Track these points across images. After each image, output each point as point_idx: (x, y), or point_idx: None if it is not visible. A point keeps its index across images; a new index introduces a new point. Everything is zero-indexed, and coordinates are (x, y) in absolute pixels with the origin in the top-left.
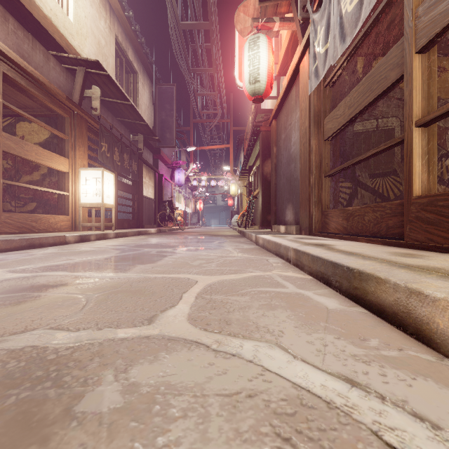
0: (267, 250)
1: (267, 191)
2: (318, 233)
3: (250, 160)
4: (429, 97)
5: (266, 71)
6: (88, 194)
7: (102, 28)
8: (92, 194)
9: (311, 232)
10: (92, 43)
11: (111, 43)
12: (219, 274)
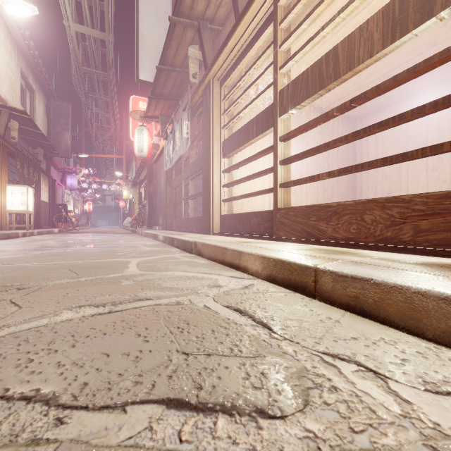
0: (145, 236)
1: (152, 203)
2: (169, 229)
3: (140, 176)
4: (187, 192)
5: (147, 147)
6: (14, 204)
7: (12, 67)
8: (18, 204)
9: (167, 229)
10: (7, 82)
11: (18, 77)
12: (127, 240)
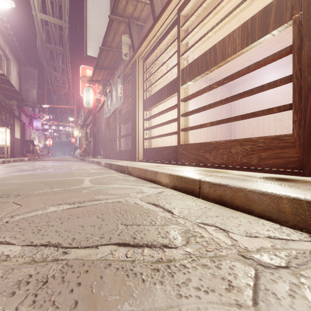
0: (91, 163)
1: (95, 140)
2: (108, 158)
3: (87, 121)
4: (120, 133)
5: (93, 101)
6: None
7: None
8: None
9: (106, 158)
10: None
11: None
12: (79, 165)
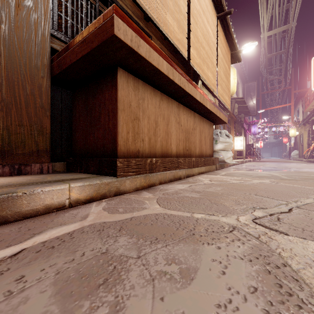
0: None
1: None
2: None
3: (313, 116)
4: None
5: None
6: (237, 146)
7: None
8: (239, 146)
9: None
10: None
11: None
12: None
